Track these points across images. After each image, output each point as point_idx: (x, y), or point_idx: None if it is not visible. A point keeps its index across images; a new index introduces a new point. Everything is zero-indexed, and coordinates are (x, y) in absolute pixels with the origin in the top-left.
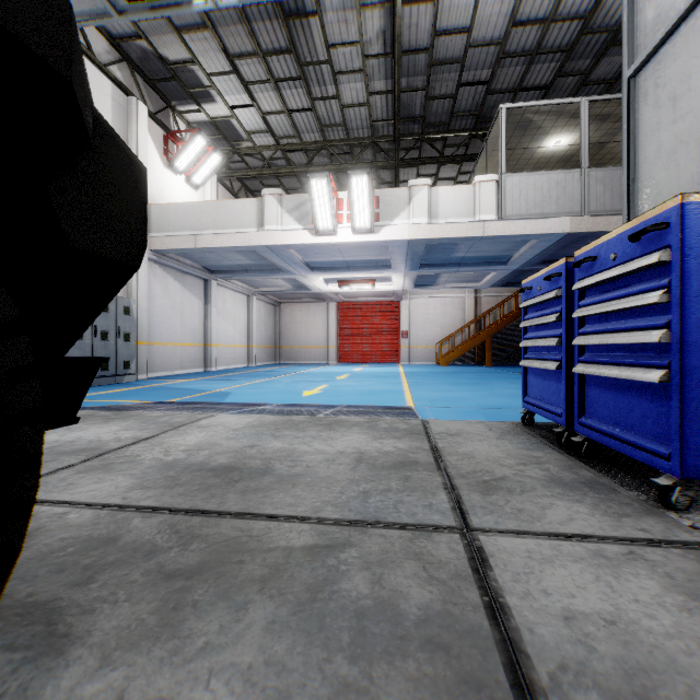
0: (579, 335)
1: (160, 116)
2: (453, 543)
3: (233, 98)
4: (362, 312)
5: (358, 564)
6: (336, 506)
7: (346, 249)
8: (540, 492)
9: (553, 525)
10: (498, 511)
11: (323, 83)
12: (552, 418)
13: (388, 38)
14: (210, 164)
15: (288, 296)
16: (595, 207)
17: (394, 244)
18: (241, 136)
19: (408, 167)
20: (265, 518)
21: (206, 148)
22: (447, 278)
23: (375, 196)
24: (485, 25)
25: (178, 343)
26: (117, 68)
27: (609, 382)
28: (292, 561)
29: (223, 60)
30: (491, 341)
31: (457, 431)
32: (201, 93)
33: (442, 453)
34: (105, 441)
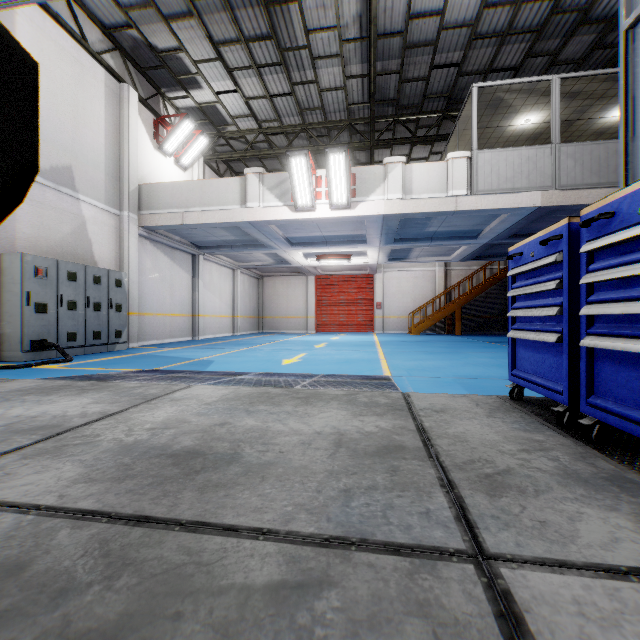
0: (587, 303)
1: (150, 102)
2: (468, 581)
3: (218, 85)
4: (339, 284)
5: (340, 624)
6: (311, 513)
7: (324, 225)
8: (559, 493)
9: (595, 550)
10: (515, 524)
11: (302, 68)
12: (550, 395)
13: (364, 23)
14: (197, 147)
15: (270, 270)
16: (566, 181)
17: (369, 219)
18: (226, 120)
19: (382, 148)
20: (222, 532)
21: (193, 131)
22: (420, 252)
23: (352, 173)
24: (457, 8)
25: (168, 314)
26: (110, 56)
27: (632, 358)
28: (248, 615)
29: (208, 48)
30: (461, 312)
31: (442, 407)
32: (189, 80)
33: (430, 435)
34: (70, 416)
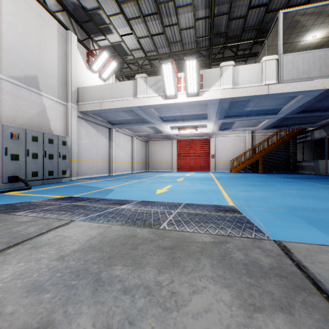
0: None
1: (84, 42)
2: None
3: (122, 30)
4: (190, 144)
5: None
6: None
7: (182, 108)
8: None
9: None
10: None
11: (169, 16)
12: None
13: None
14: (111, 67)
15: (152, 137)
16: None
17: (211, 102)
18: (127, 52)
19: (216, 65)
20: None
21: (108, 59)
22: (238, 124)
23: (200, 74)
24: None
25: (95, 161)
26: (60, 15)
27: None
28: None
29: (115, 6)
30: (262, 159)
31: None
32: (105, 28)
33: None
34: None
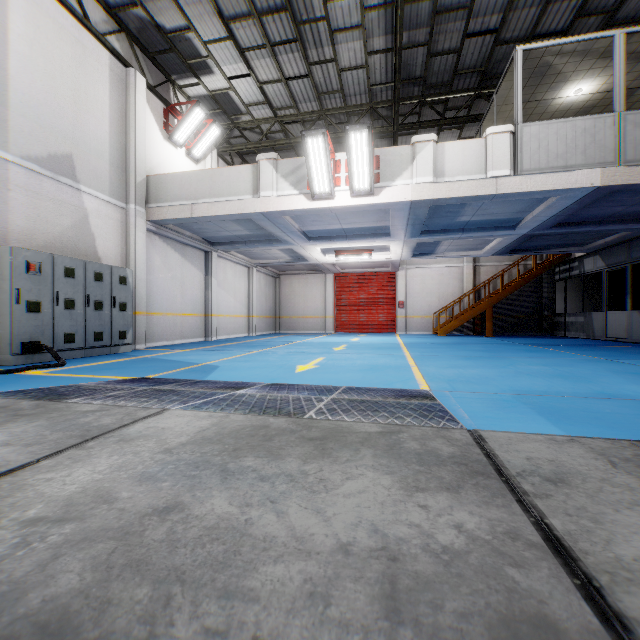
0: None
1: (160, 90)
2: None
3: (230, 68)
4: (359, 283)
5: None
6: None
7: (343, 216)
8: None
9: None
10: None
11: (319, 45)
12: None
13: None
14: (209, 137)
15: (287, 268)
16: (631, 155)
17: (395, 207)
18: (239, 109)
19: (406, 135)
20: None
21: (205, 121)
22: (448, 246)
23: (375, 155)
24: None
25: (179, 314)
26: (115, 39)
27: None
28: None
29: (219, 26)
30: (492, 311)
31: (554, 468)
32: (199, 64)
33: (588, 568)
34: None
